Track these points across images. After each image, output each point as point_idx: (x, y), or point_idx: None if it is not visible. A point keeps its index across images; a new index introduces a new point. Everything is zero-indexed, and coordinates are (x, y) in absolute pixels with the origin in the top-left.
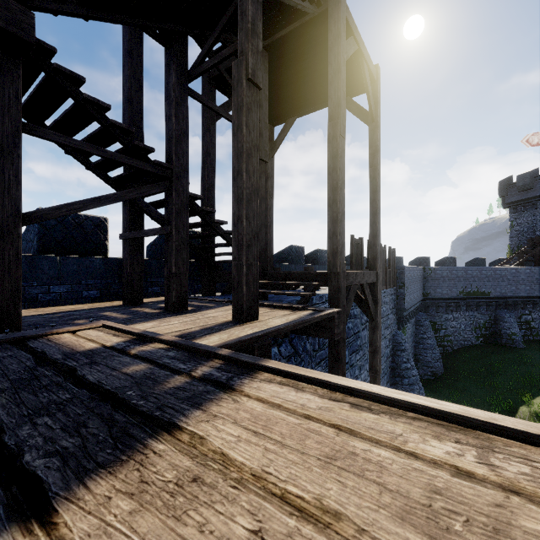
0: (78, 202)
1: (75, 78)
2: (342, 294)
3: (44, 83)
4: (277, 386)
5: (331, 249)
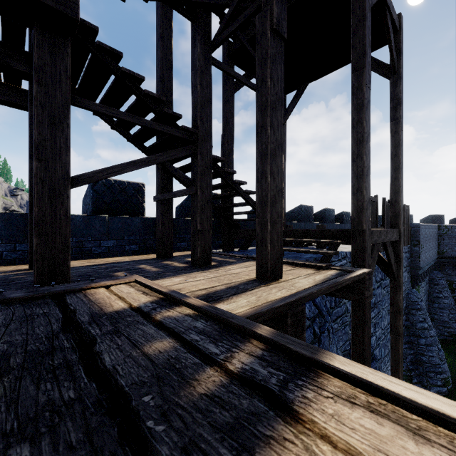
0: (117, 165)
1: (114, 54)
2: (367, 253)
3: (91, 64)
4: (367, 415)
5: (355, 205)
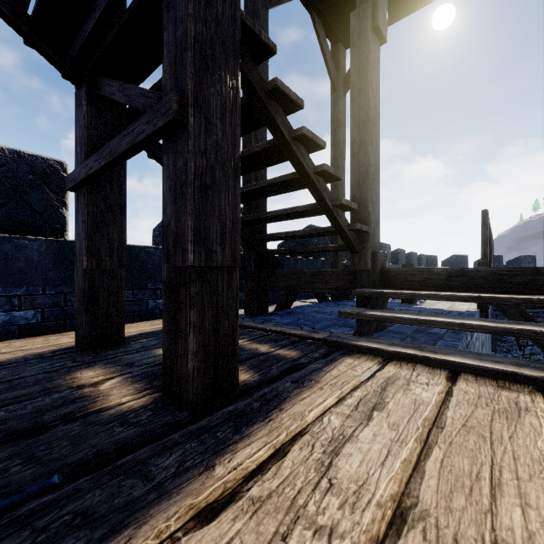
0: None
1: None
2: None
3: None
4: None
5: None
